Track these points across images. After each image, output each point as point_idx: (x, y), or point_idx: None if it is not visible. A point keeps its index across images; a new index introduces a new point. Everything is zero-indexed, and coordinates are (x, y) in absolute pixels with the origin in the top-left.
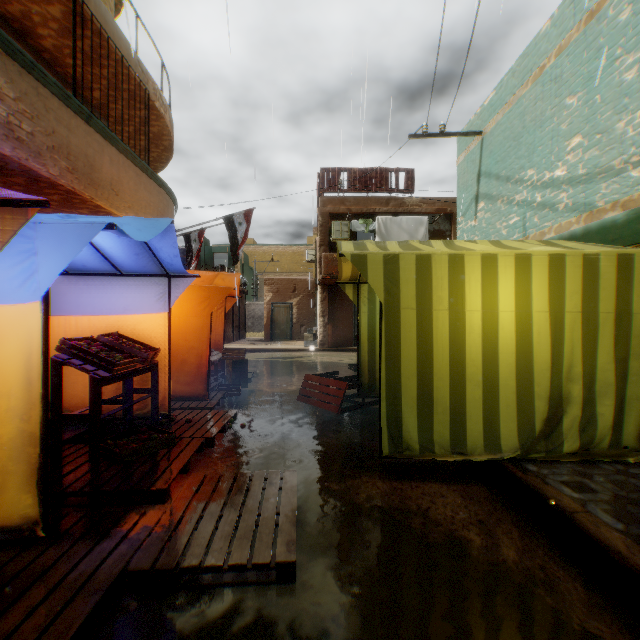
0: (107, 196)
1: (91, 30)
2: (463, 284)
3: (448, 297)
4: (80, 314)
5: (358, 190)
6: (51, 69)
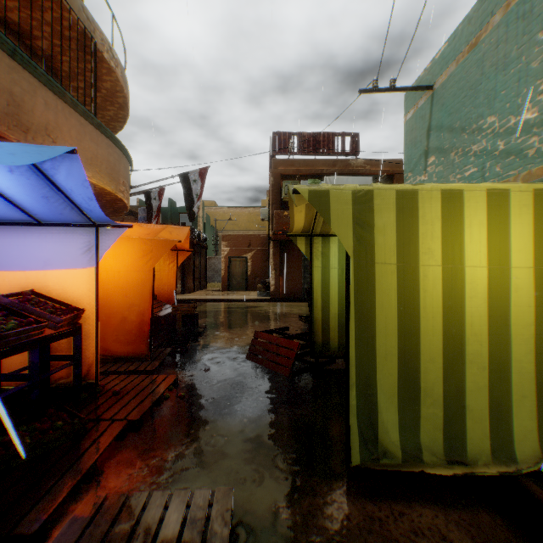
0: (41, 142)
1: None
2: (461, 230)
3: (440, 248)
4: None
5: (307, 153)
6: None
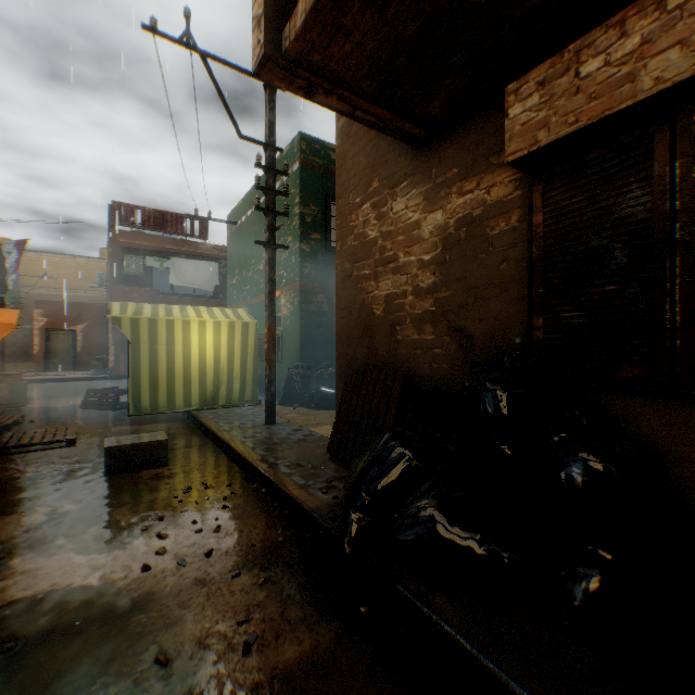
0: None
1: None
2: (174, 333)
3: (166, 339)
4: None
5: (154, 229)
6: None
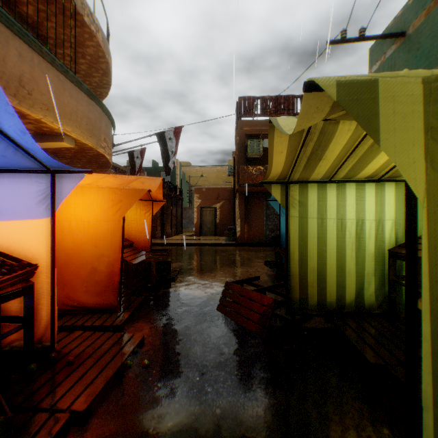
0: (14, 92)
1: None
2: None
3: None
4: None
5: (269, 114)
6: None
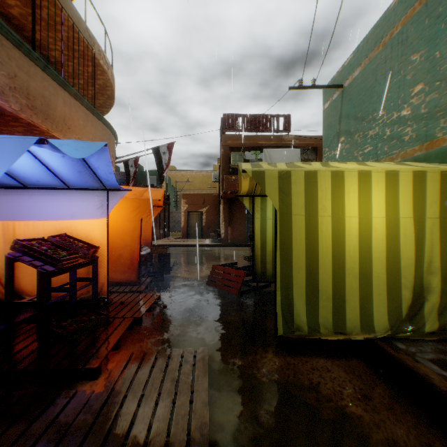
0: (61, 129)
1: (48, 1)
2: (343, 195)
3: (331, 206)
4: (36, 219)
5: (250, 130)
6: (19, 33)
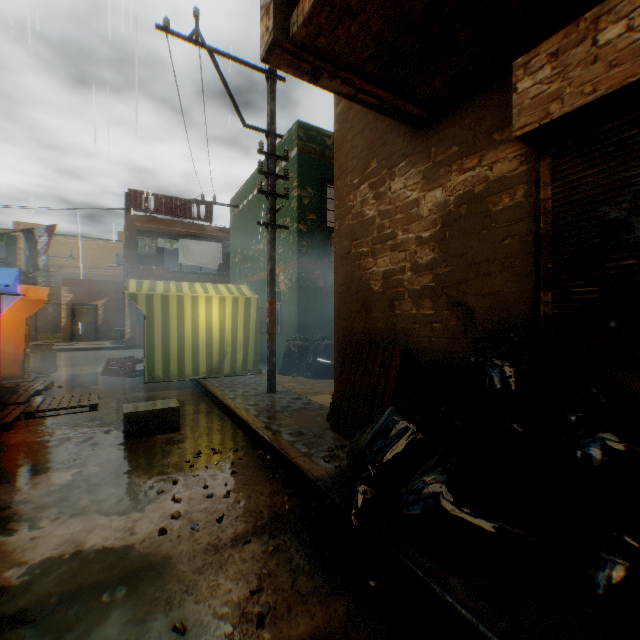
0: None
1: None
2: (184, 307)
3: (177, 313)
4: None
5: (165, 213)
6: None
